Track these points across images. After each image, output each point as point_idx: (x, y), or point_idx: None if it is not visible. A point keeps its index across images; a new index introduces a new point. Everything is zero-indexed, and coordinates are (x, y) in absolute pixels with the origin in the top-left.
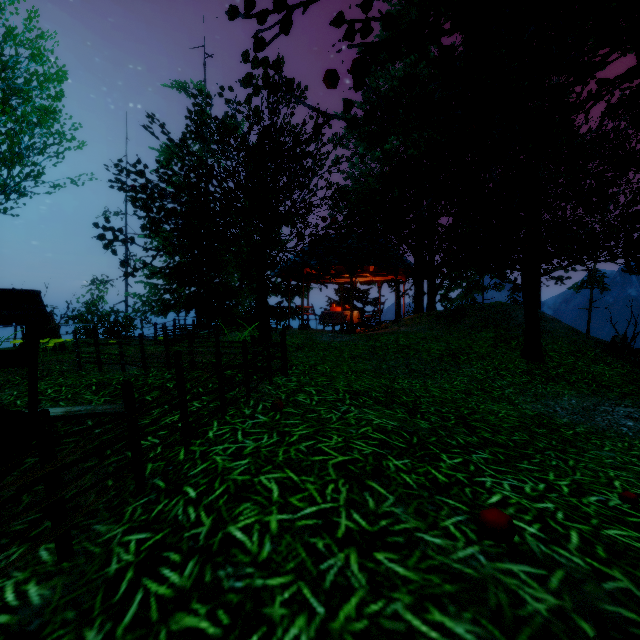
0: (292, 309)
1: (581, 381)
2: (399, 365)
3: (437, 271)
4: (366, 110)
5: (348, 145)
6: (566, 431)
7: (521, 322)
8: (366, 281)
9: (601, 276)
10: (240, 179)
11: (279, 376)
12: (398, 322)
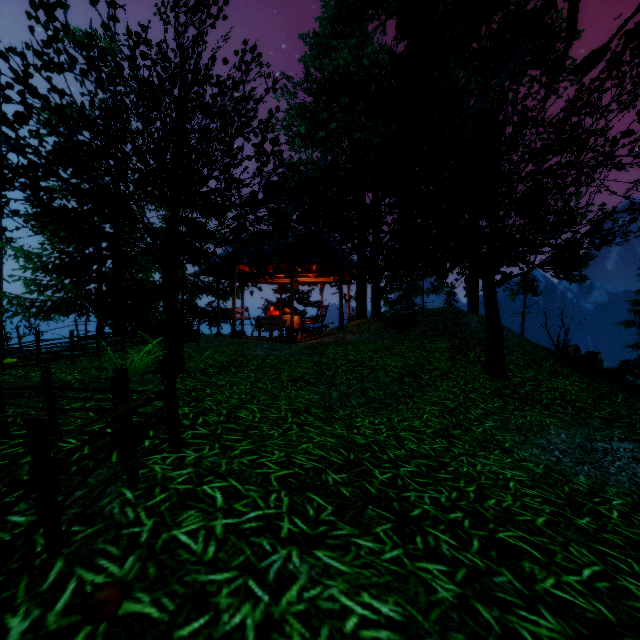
0: (225, 311)
1: (554, 402)
2: (353, 391)
3: (381, 273)
4: (308, 94)
5: (288, 132)
6: (610, 513)
7: (475, 330)
8: (307, 282)
9: (532, 282)
10: (131, 131)
11: (164, 450)
12: (343, 328)
